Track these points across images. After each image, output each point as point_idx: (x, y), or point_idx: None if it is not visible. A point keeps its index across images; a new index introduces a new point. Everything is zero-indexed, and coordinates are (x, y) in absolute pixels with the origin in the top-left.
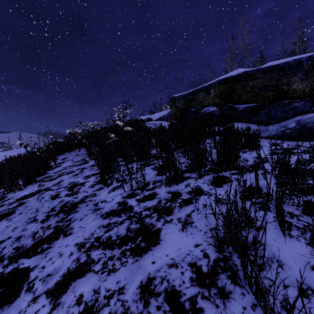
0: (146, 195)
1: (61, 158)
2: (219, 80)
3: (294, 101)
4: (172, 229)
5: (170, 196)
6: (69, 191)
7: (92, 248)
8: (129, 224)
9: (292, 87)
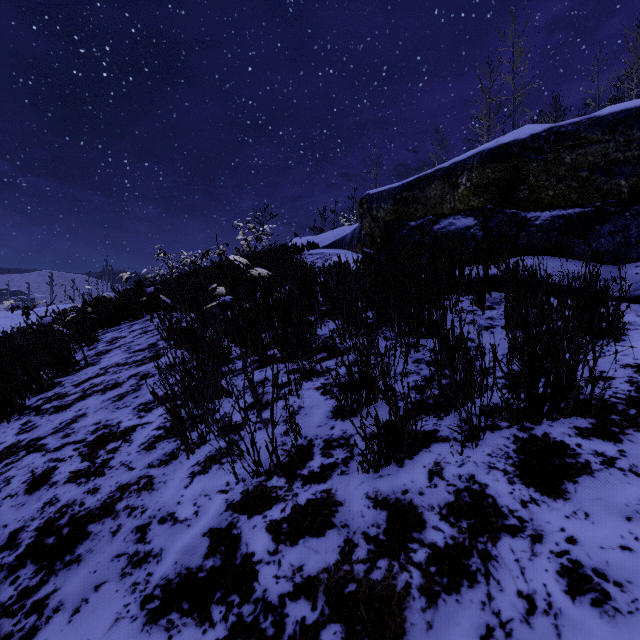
0: (302, 503)
1: (107, 339)
2: (482, 153)
3: None
4: None
5: (381, 522)
6: (85, 461)
7: None
8: None
9: None
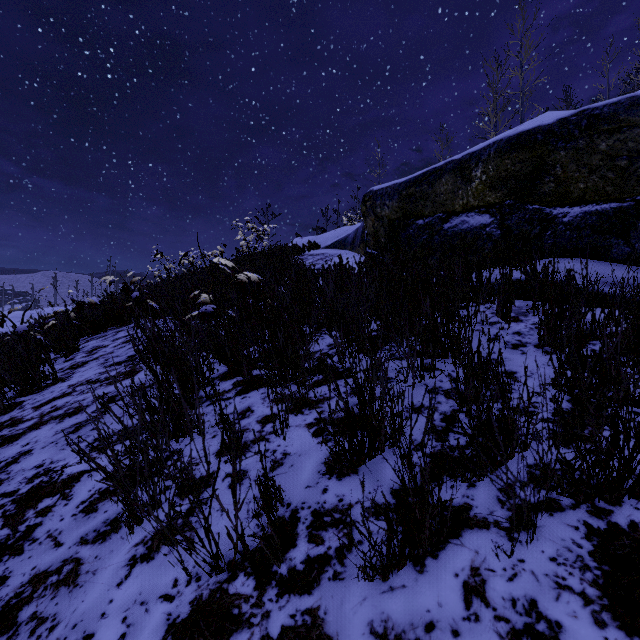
0: (274, 634)
1: (88, 348)
2: (500, 141)
3: None
4: None
5: None
6: (6, 527)
7: None
8: None
9: None
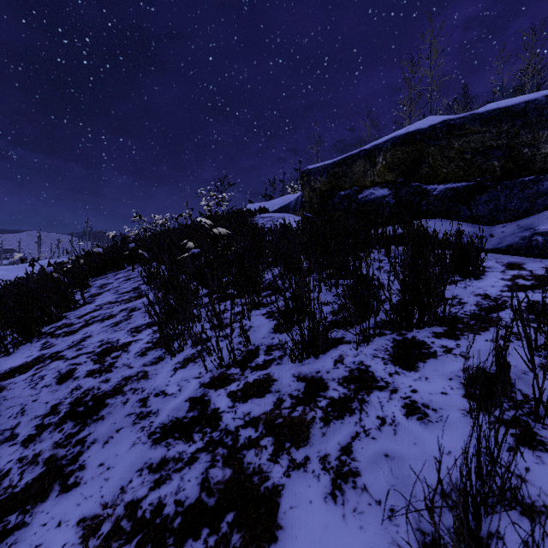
0: (250, 381)
1: (97, 285)
2: (394, 138)
3: (545, 178)
4: (309, 491)
5: (301, 388)
6: (96, 364)
7: (115, 538)
8: (207, 467)
9: (542, 150)
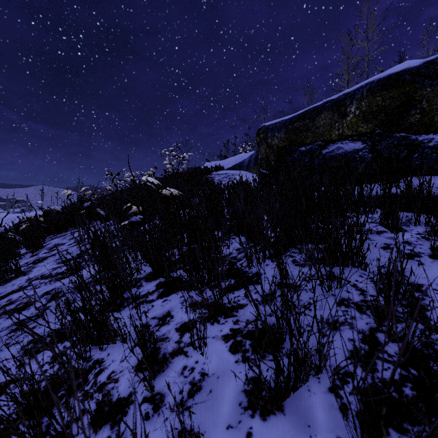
0: None
1: (50, 245)
2: (372, 83)
3: None
4: None
5: None
6: None
7: None
8: None
9: None
